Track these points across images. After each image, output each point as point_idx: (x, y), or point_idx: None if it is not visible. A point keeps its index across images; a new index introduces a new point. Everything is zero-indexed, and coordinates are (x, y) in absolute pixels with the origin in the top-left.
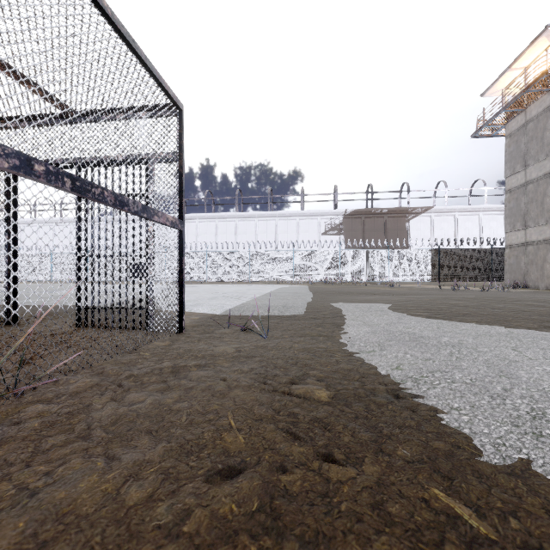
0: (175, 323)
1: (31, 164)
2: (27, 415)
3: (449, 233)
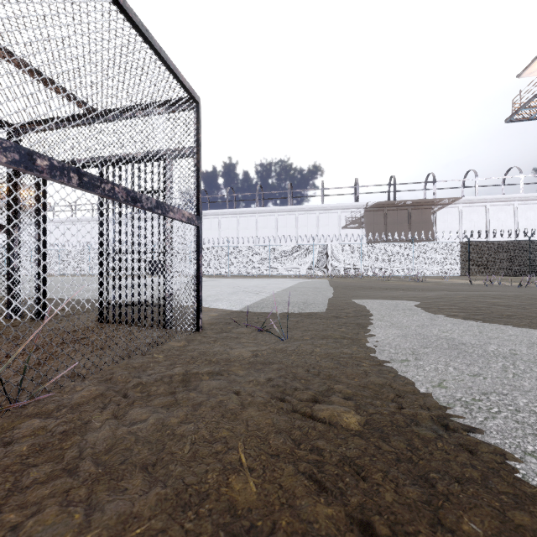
0: (192, 321)
1: (33, 159)
2: (20, 433)
3: (479, 224)
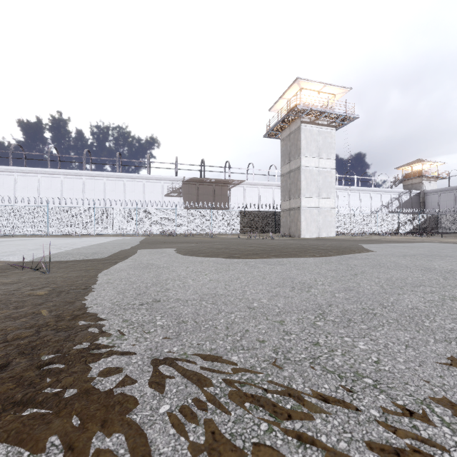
0: None
1: None
2: None
3: (255, 199)
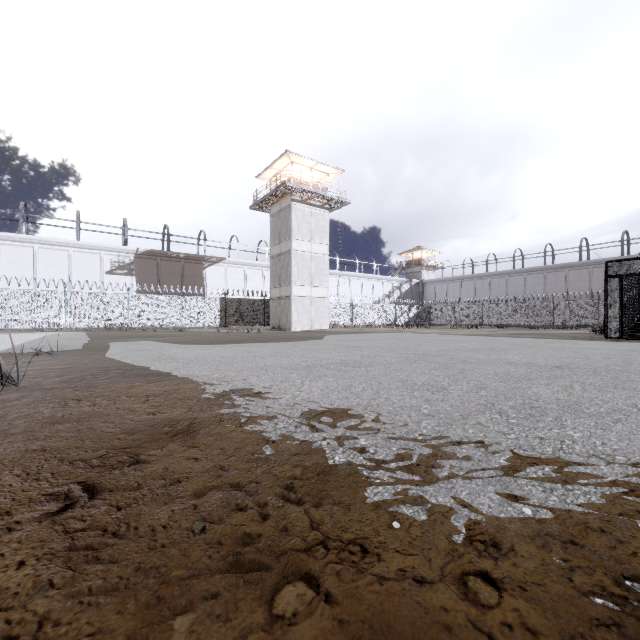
0: None
1: None
2: None
3: (240, 283)
